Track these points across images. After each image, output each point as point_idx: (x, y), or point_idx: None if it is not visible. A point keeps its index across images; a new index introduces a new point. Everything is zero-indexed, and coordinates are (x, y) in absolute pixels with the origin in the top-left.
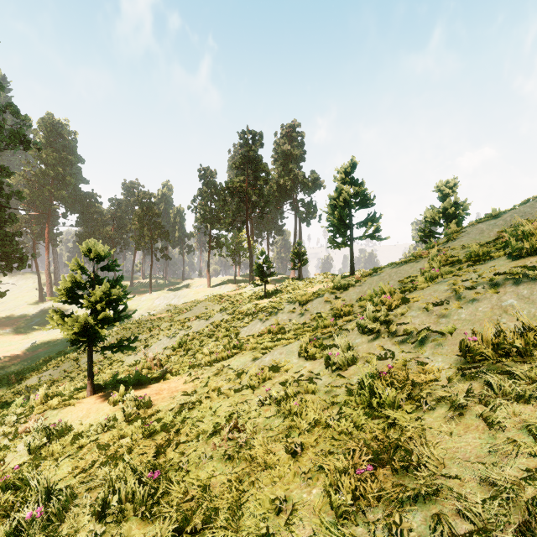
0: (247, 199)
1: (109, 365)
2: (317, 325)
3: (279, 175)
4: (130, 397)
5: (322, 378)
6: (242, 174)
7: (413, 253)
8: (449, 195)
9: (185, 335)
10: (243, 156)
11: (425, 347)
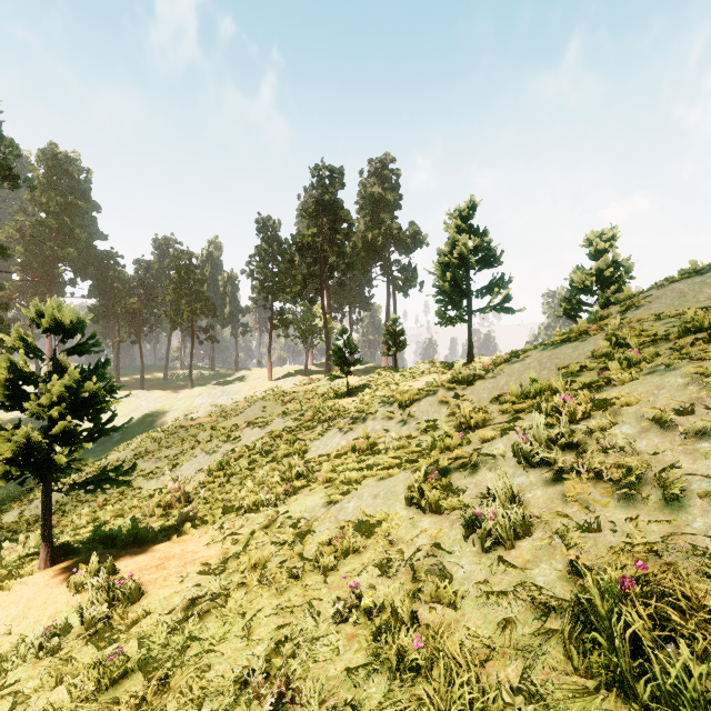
0: (322, 259)
1: (120, 494)
2: (434, 443)
3: (366, 228)
4: (99, 583)
5: (462, 563)
6: (316, 225)
7: (571, 329)
8: (605, 250)
9: (231, 450)
10: (317, 200)
11: (689, 508)
